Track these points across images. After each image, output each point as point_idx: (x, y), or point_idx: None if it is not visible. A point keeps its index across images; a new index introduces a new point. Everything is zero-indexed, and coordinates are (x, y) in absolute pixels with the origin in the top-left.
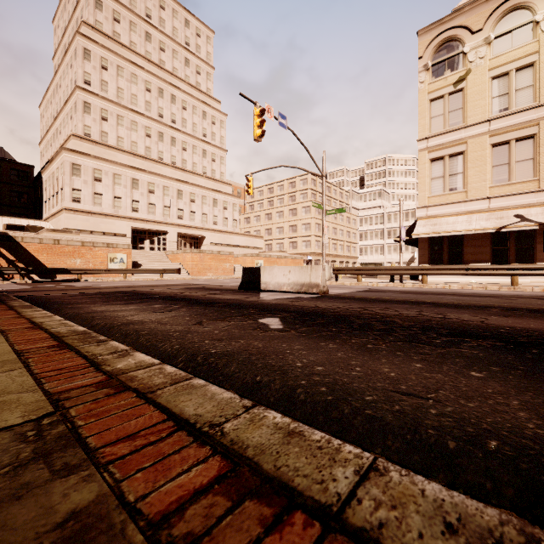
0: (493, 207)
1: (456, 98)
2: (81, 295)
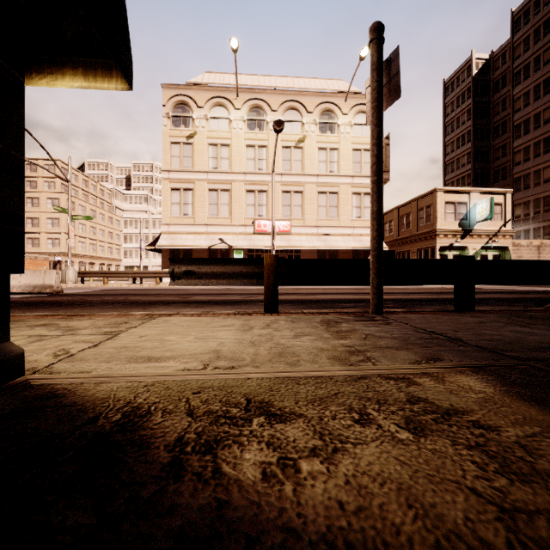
0: (209, 232)
1: (188, 148)
2: None
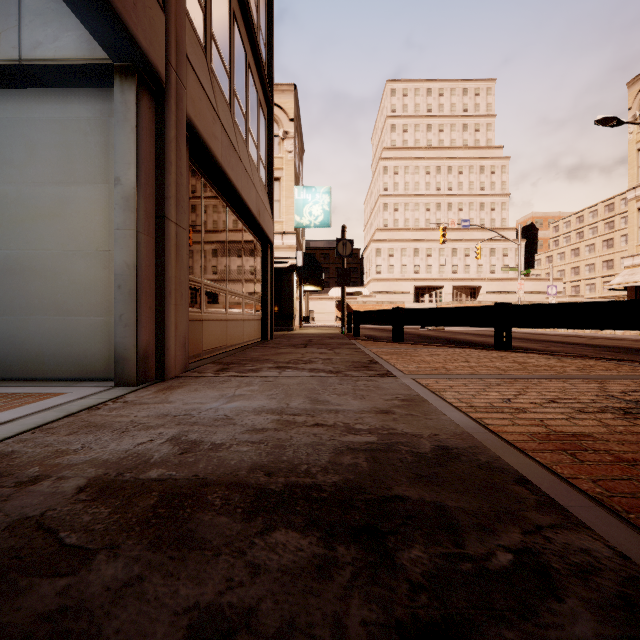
0: None
1: None
2: None
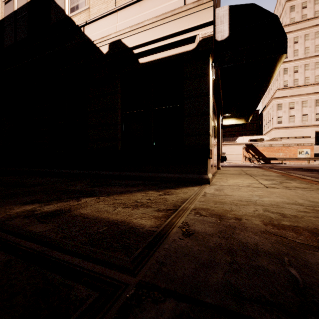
0: None
1: None
2: (283, 168)
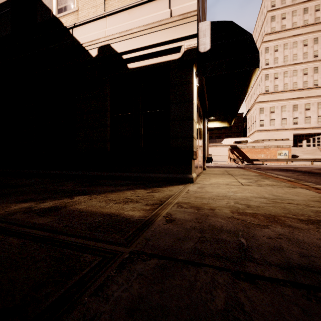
0: None
1: None
2: (263, 169)
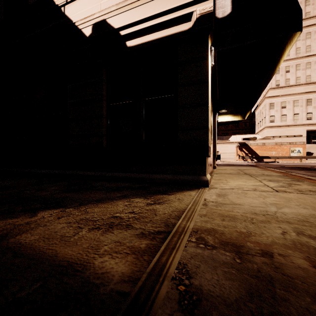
0: None
1: None
2: (279, 167)
